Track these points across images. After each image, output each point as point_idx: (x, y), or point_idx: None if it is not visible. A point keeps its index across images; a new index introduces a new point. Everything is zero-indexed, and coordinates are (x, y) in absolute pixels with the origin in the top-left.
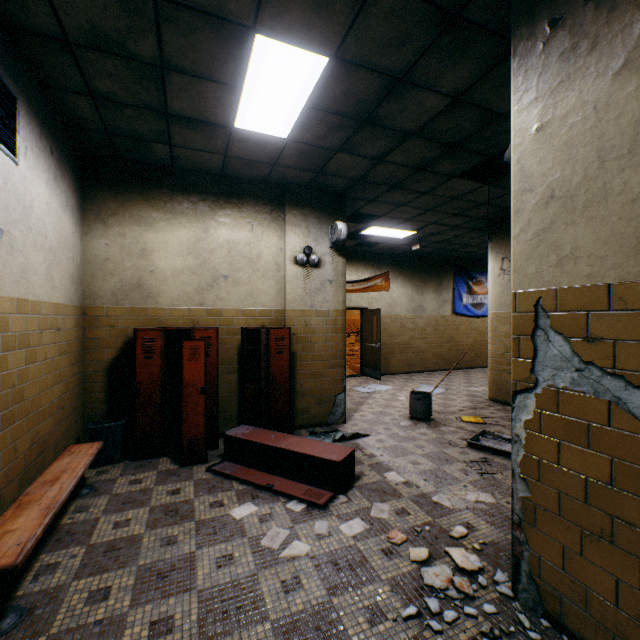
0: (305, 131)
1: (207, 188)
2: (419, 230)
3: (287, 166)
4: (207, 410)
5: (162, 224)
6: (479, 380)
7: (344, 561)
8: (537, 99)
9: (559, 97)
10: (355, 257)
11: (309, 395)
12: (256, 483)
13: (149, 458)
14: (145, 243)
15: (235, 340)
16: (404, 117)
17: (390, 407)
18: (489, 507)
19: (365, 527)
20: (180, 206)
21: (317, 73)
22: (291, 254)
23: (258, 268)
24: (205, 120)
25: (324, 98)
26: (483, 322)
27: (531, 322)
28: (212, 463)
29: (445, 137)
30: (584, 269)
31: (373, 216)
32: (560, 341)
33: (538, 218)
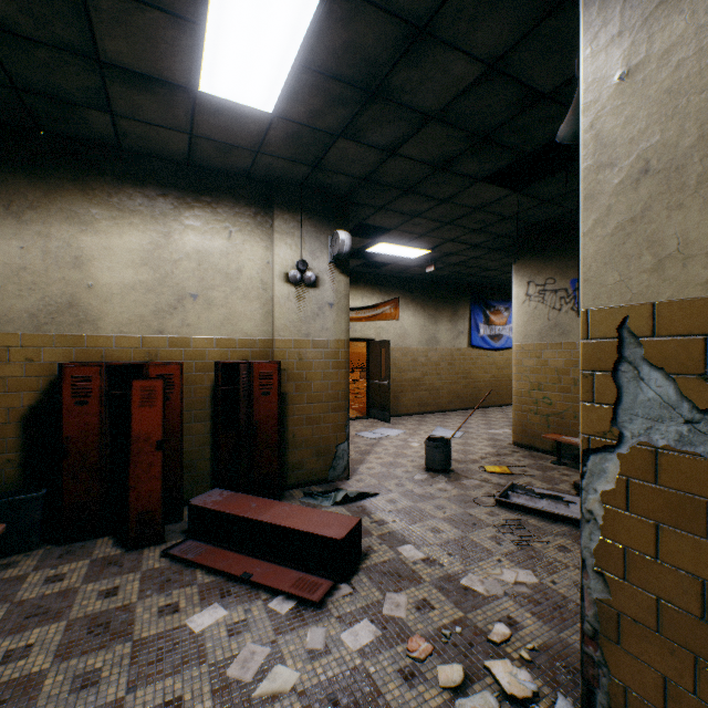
0: (296, 103)
1: (169, 180)
2: (434, 248)
3: (275, 155)
4: (167, 471)
5: (105, 224)
6: (499, 421)
7: (347, 696)
8: (622, 33)
9: (658, 25)
10: (360, 280)
11: (304, 446)
12: (228, 572)
13: (83, 540)
14: (80, 248)
15: (207, 378)
16: (424, 90)
17: (402, 456)
18: (532, 591)
19: (376, 634)
20: (131, 201)
21: (310, 9)
22: (281, 270)
23: (238, 286)
24: (156, 76)
25: (320, 52)
26: (501, 356)
27: (612, 352)
28: (171, 543)
29: (473, 124)
30: (700, 273)
31: (381, 231)
32: (660, 379)
33: (624, 203)
